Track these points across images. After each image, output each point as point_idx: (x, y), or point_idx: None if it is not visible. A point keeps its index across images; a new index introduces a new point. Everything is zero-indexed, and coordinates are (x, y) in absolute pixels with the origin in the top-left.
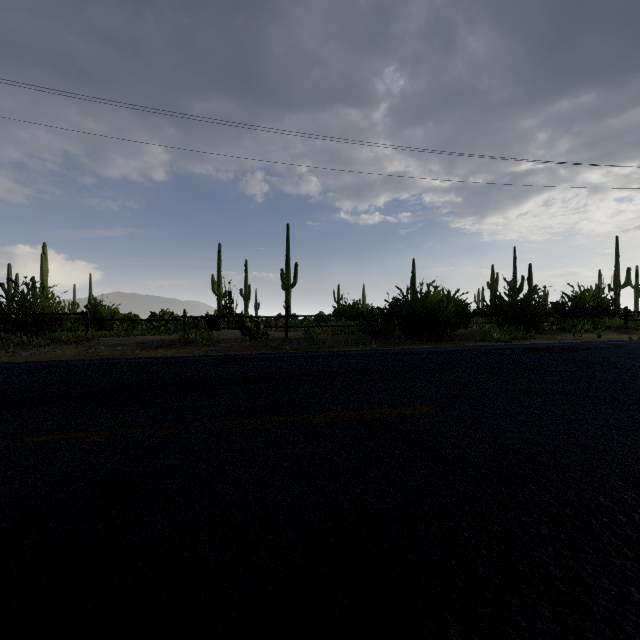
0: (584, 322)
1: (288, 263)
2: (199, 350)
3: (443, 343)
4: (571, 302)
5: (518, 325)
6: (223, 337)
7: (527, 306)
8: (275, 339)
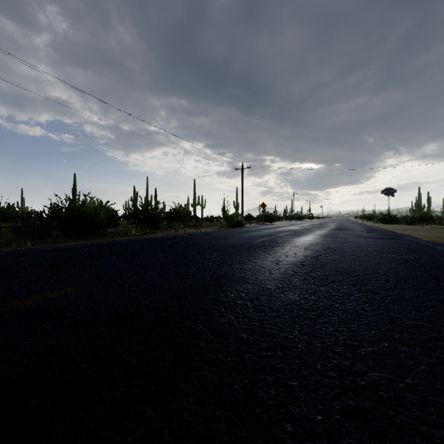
0: (180, 223)
1: None
2: None
3: (97, 239)
4: (174, 212)
5: (147, 225)
6: None
7: (152, 214)
8: None
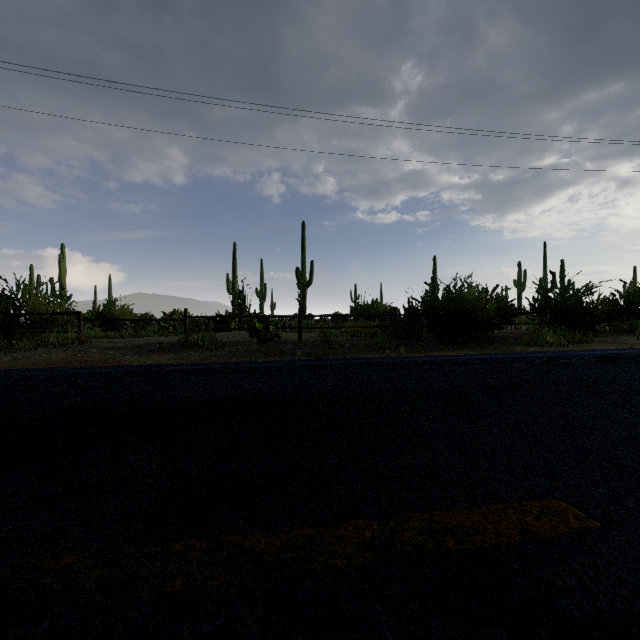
0: None
1: (304, 261)
2: (198, 355)
3: (484, 348)
4: (625, 300)
5: (569, 326)
6: (230, 339)
7: (581, 304)
8: (287, 342)
